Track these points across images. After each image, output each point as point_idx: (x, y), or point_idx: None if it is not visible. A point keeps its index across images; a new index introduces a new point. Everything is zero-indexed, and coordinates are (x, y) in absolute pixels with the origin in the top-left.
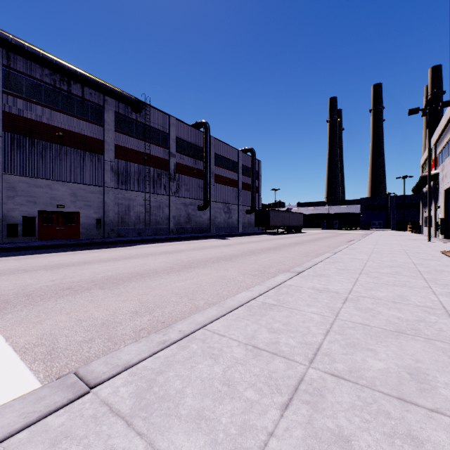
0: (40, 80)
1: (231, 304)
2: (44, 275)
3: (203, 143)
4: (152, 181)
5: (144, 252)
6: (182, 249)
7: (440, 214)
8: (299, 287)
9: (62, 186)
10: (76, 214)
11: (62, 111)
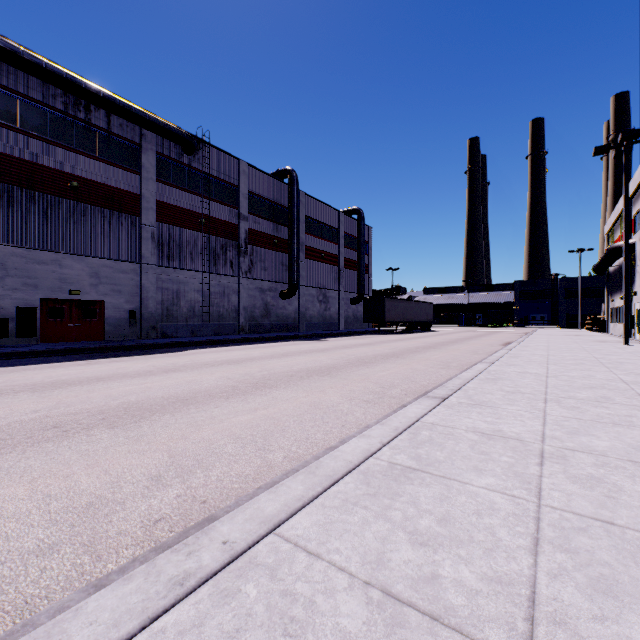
0: (43, 103)
1: (332, 467)
2: (26, 401)
3: (288, 200)
4: (213, 255)
5: (196, 362)
6: (255, 357)
7: (637, 303)
8: (449, 429)
9: (77, 262)
10: (99, 303)
11: (77, 150)
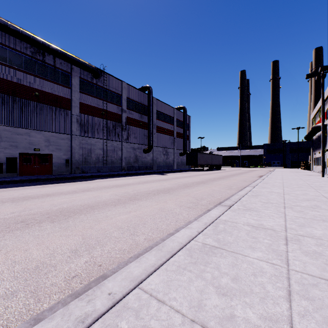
0: (20, 52)
1: (171, 246)
2: (8, 207)
3: (147, 102)
4: (109, 130)
5: (99, 186)
6: (130, 183)
7: None
8: (234, 223)
9: (38, 134)
10: (49, 155)
11: (38, 76)
